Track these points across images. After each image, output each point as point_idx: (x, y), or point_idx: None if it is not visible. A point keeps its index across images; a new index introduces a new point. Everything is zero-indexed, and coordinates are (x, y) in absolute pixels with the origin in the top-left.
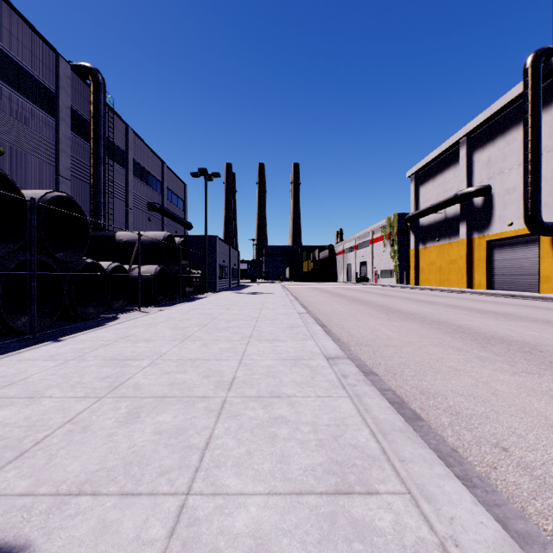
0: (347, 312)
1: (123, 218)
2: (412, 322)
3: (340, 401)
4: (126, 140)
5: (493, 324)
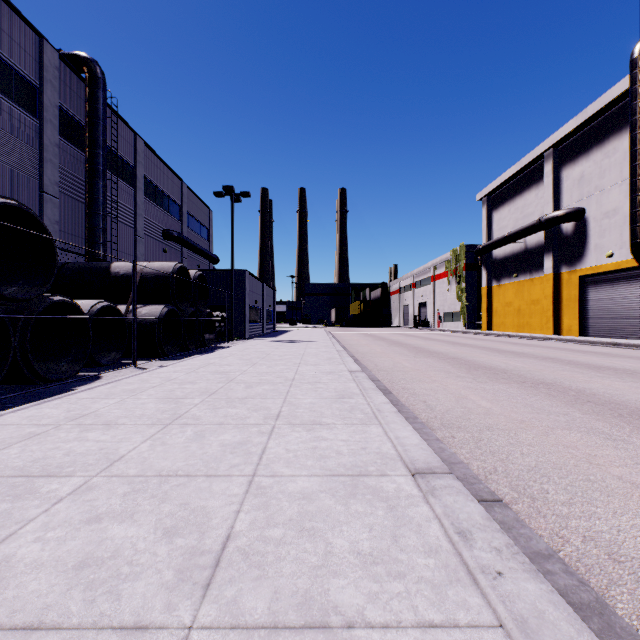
0: (414, 368)
1: (130, 248)
2: (509, 384)
3: None
4: (135, 152)
5: (624, 387)
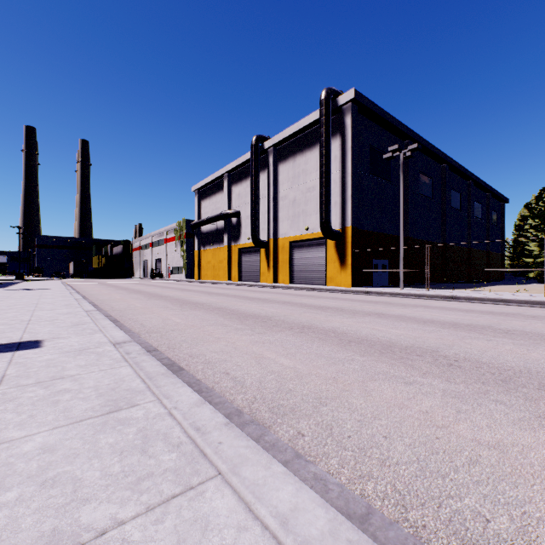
0: (121, 298)
1: None
2: (160, 300)
3: (85, 318)
4: None
5: (205, 298)
